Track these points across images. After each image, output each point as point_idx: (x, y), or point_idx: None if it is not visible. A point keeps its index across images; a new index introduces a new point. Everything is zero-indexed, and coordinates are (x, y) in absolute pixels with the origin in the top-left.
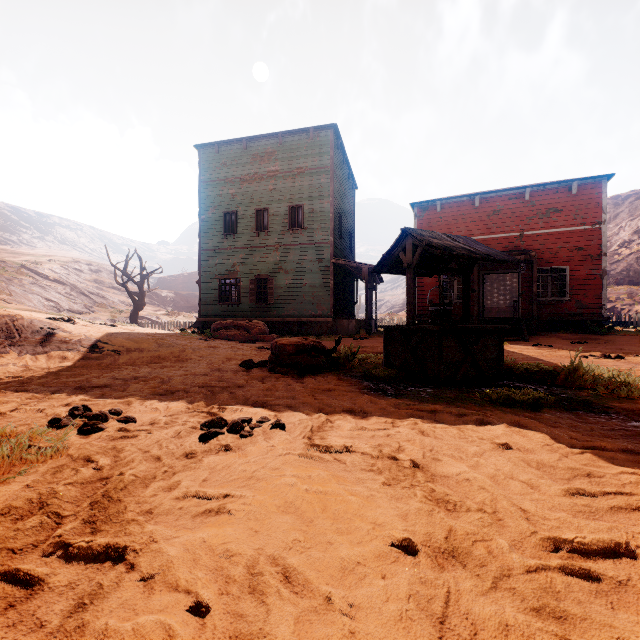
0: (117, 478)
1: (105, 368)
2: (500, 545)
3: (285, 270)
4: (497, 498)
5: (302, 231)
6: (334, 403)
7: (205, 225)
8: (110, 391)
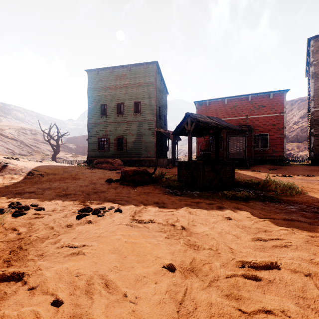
0: (27, 238)
1: (34, 183)
2: (216, 265)
3: (132, 134)
4: (219, 243)
5: (140, 114)
6: (149, 199)
7: (91, 111)
8: (34, 195)
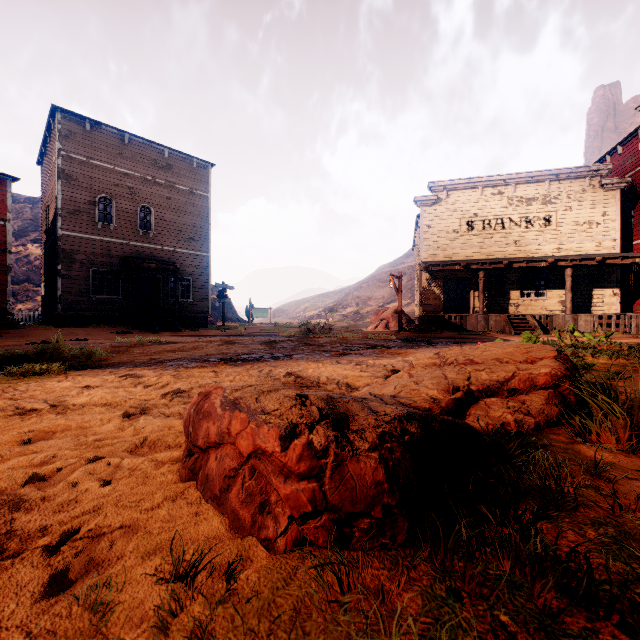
0: None
1: None
2: (155, 400)
3: None
4: (127, 396)
5: None
6: None
7: None
8: None
